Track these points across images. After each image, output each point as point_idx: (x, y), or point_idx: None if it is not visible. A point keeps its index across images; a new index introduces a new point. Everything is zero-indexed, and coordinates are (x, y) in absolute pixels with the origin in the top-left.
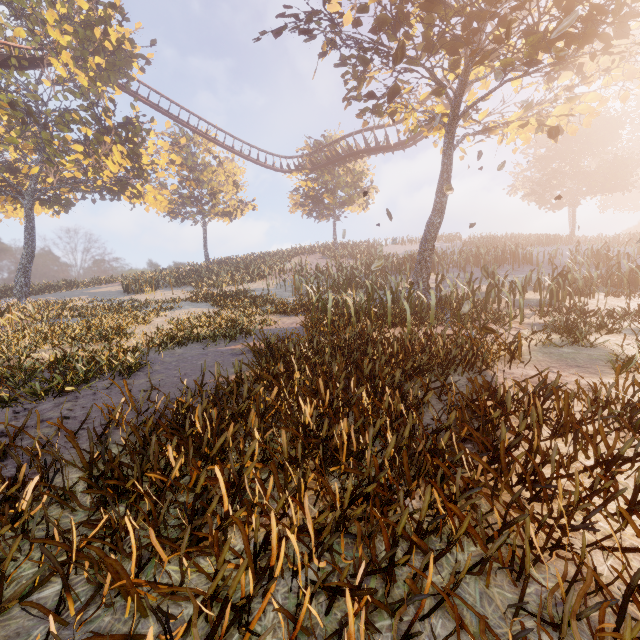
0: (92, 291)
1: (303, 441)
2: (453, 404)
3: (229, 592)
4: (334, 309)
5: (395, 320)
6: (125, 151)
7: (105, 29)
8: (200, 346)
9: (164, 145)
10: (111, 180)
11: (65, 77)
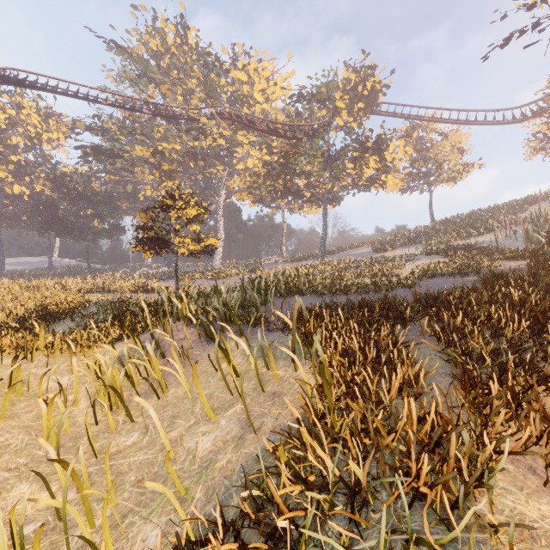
0: (352, 253)
1: (510, 302)
2: None
3: (479, 315)
4: None
5: None
6: (377, 159)
7: (364, 84)
8: (443, 278)
9: (400, 143)
10: (367, 179)
11: (342, 125)
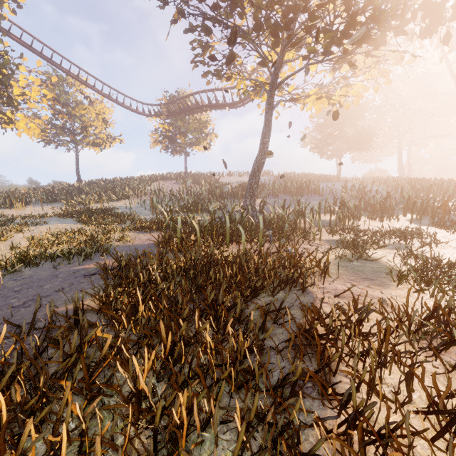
0: None
1: (132, 425)
2: (290, 335)
3: None
4: (183, 228)
5: (232, 238)
6: None
7: None
8: (53, 265)
9: (35, 80)
10: None
11: None
